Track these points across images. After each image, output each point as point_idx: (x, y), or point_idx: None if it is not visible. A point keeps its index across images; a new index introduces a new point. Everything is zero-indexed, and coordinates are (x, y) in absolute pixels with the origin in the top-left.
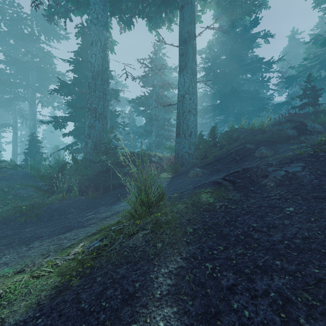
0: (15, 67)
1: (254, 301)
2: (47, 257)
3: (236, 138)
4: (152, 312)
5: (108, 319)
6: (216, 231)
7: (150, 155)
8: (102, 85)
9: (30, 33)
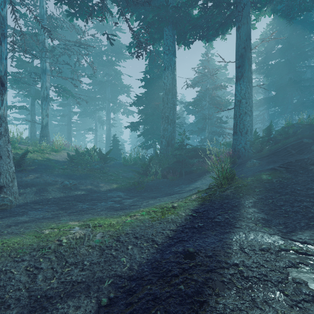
0: (98, 86)
1: (292, 207)
2: (179, 199)
3: (292, 133)
4: (247, 209)
5: (229, 209)
6: (274, 191)
7: (209, 149)
8: (172, 98)
9: (109, 60)
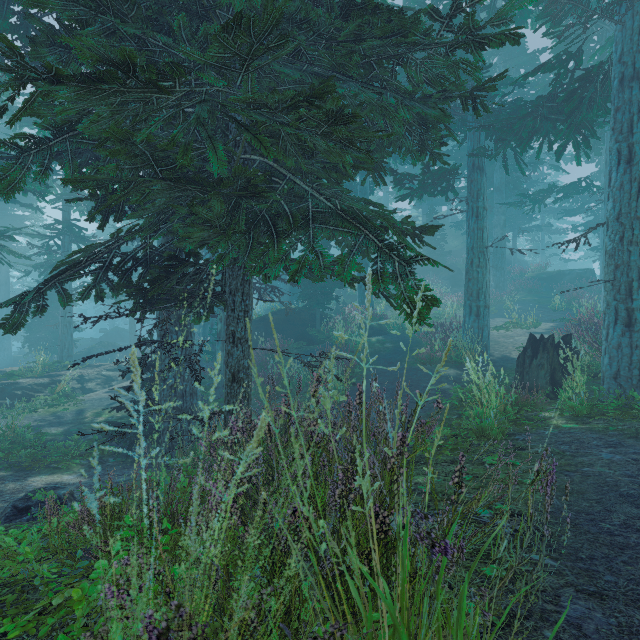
0: None
1: None
2: None
3: None
4: None
5: None
6: None
7: None
8: None
9: None
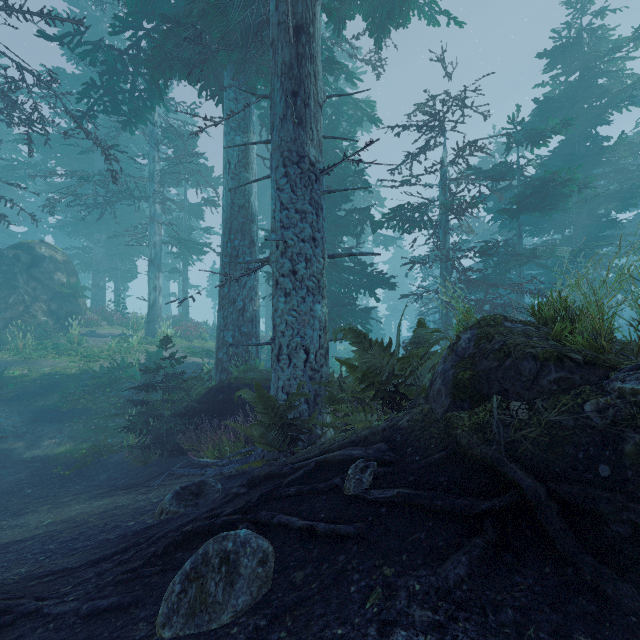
0: None
1: None
2: None
3: (429, 385)
4: None
5: None
6: None
7: None
8: (230, 243)
9: None
